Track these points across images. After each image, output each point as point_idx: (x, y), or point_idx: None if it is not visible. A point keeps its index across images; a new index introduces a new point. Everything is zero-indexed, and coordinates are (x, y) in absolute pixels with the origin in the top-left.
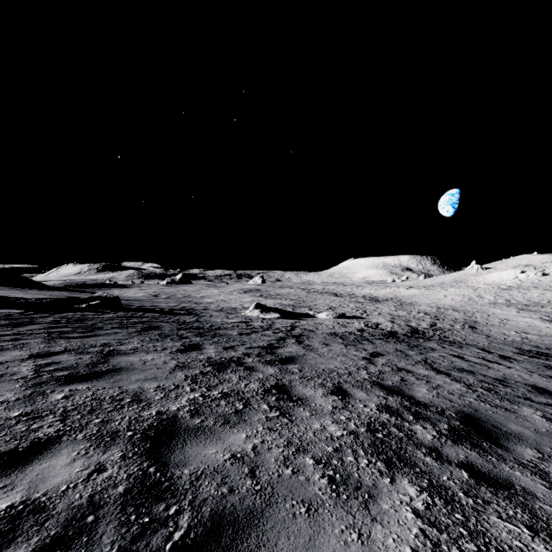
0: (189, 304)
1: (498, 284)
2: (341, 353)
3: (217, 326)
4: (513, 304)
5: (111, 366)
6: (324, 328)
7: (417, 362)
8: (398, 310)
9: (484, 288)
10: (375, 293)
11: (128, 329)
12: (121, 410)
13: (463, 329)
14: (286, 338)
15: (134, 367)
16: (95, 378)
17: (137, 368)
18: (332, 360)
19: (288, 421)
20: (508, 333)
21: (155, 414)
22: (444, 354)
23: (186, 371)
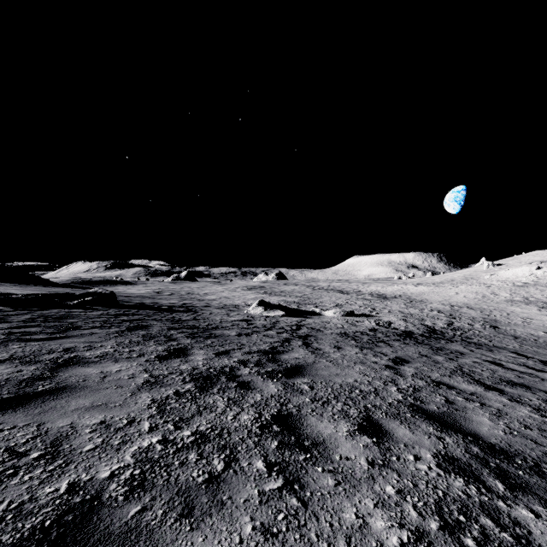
0: (191, 301)
1: (512, 280)
2: (358, 359)
3: (215, 325)
4: (532, 301)
5: (54, 383)
6: (333, 327)
7: (453, 372)
8: (409, 307)
9: (497, 285)
10: (382, 290)
11: (110, 328)
12: (5, 484)
13: (485, 329)
14: (292, 339)
15: (84, 385)
16: (14, 406)
17: (88, 387)
18: (349, 369)
19: (298, 503)
20: (536, 333)
21: (63, 491)
22: (477, 359)
23: (156, 391)
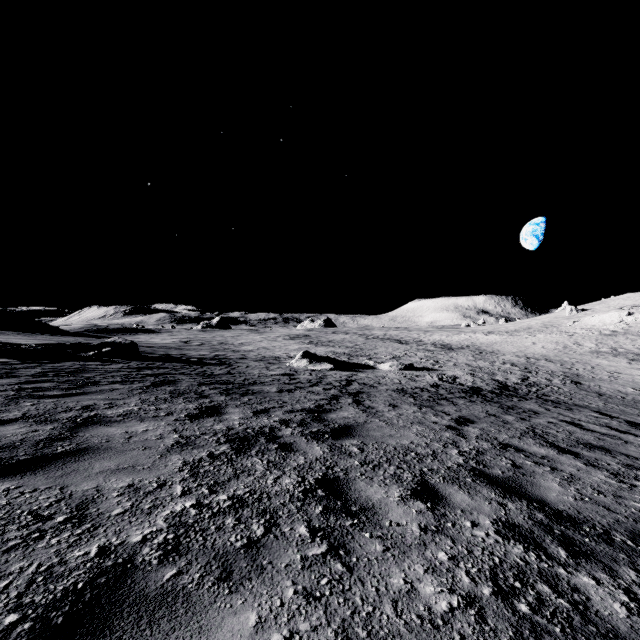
0: (224, 353)
1: (598, 328)
2: (416, 419)
3: (252, 380)
4: (621, 353)
5: (74, 444)
6: (388, 382)
7: (524, 433)
8: (478, 360)
9: (581, 334)
10: (447, 340)
11: (132, 383)
12: (32, 547)
13: (565, 385)
14: (340, 397)
15: (108, 447)
16: (33, 468)
17: (113, 448)
18: (405, 430)
19: (343, 568)
20: (624, 390)
21: (94, 555)
22: (553, 419)
23: (188, 452)
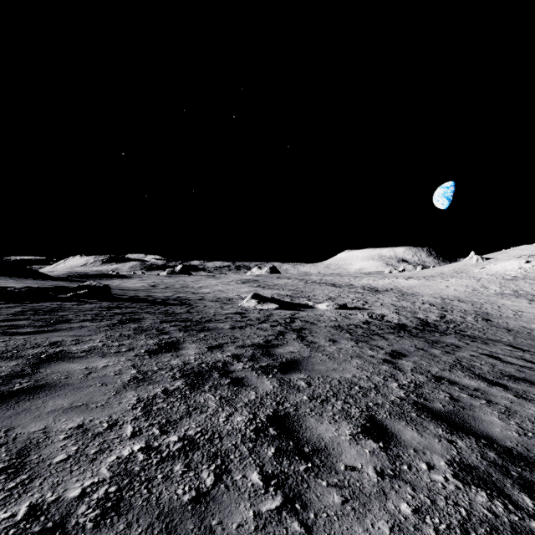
0: (185, 294)
1: (501, 274)
2: (355, 353)
3: (208, 318)
4: (522, 294)
5: (33, 380)
6: (326, 320)
7: (452, 366)
8: (401, 300)
9: (487, 278)
10: (374, 284)
11: (101, 321)
12: None
13: (477, 322)
14: (286, 333)
15: (66, 383)
16: None
17: (70, 385)
18: (346, 364)
19: (301, 529)
20: (529, 326)
21: (21, 517)
22: (474, 352)
23: (143, 388)
